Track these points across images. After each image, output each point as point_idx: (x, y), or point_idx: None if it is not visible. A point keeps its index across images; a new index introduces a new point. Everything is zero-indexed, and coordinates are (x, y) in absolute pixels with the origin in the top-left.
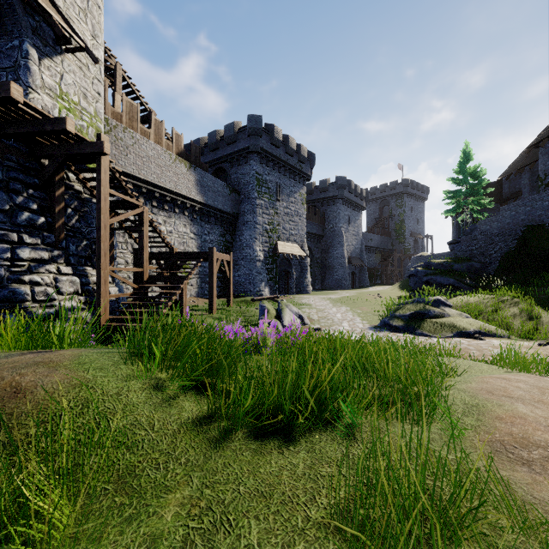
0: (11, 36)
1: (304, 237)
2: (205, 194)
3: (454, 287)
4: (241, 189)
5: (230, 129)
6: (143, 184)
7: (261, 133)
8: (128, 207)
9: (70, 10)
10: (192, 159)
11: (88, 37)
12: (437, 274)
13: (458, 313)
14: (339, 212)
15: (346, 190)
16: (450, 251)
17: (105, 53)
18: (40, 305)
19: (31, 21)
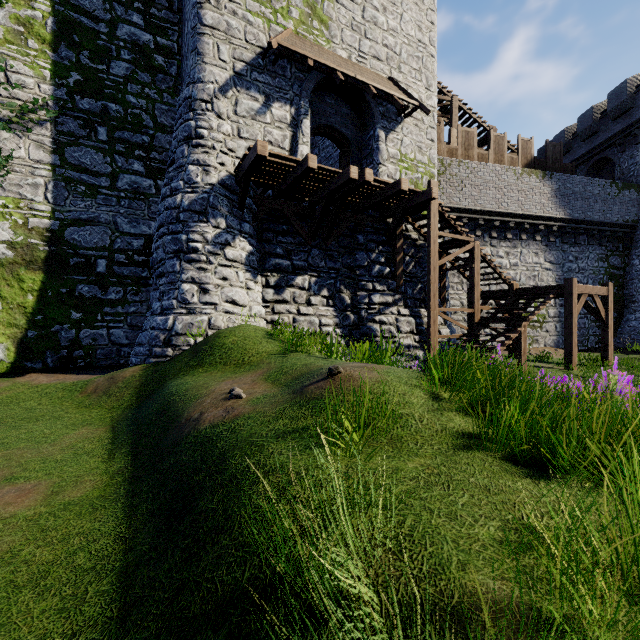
0: (369, 129)
1: None
2: (568, 205)
3: None
4: None
5: (618, 93)
6: (480, 216)
7: None
8: (458, 245)
9: (408, 78)
10: (547, 164)
11: (423, 92)
12: None
13: None
14: None
15: None
16: None
17: (441, 93)
18: (386, 341)
19: (380, 109)
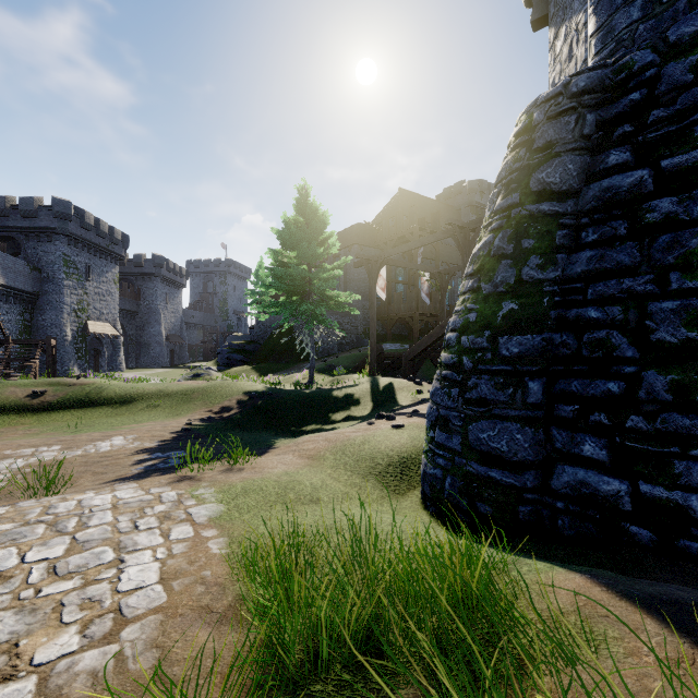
0: None
1: (118, 316)
2: (6, 276)
3: (244, 362)
4: (43, 266)
5: (28, 203)
6: None
7: (71, 218)
8: None
9: None
10: None
11: None
12: (234, 353)
13: (219, 374)
14: (156, 290)
15: (165, 268)
16: (249, 335)
17: None
18: None
19: None
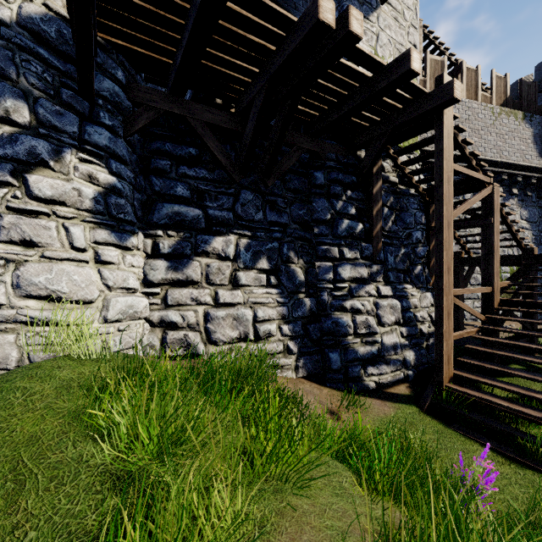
0: None
1: None
2: None
3: None
4: None
5: None
6: None
7: None
8: (461, 190)
9: None
10: (522, 106)
11: None
12: None
13: None
14: None
15: None
16: None
17: None
18: (361, 340)
19: None
